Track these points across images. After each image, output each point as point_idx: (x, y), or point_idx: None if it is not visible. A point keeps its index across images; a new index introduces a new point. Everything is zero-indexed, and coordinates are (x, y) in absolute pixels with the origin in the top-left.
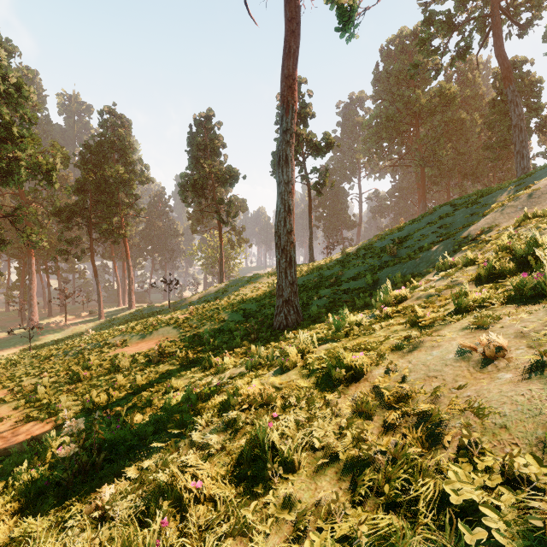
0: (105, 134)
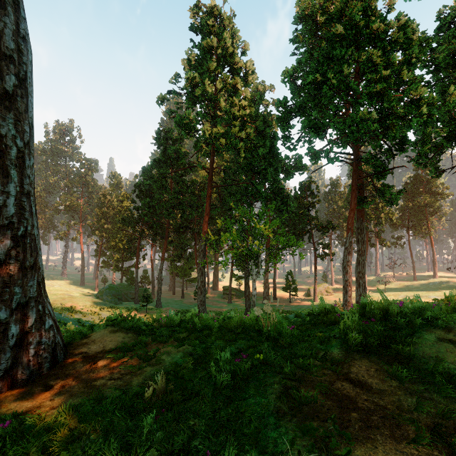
0: (417, 174)
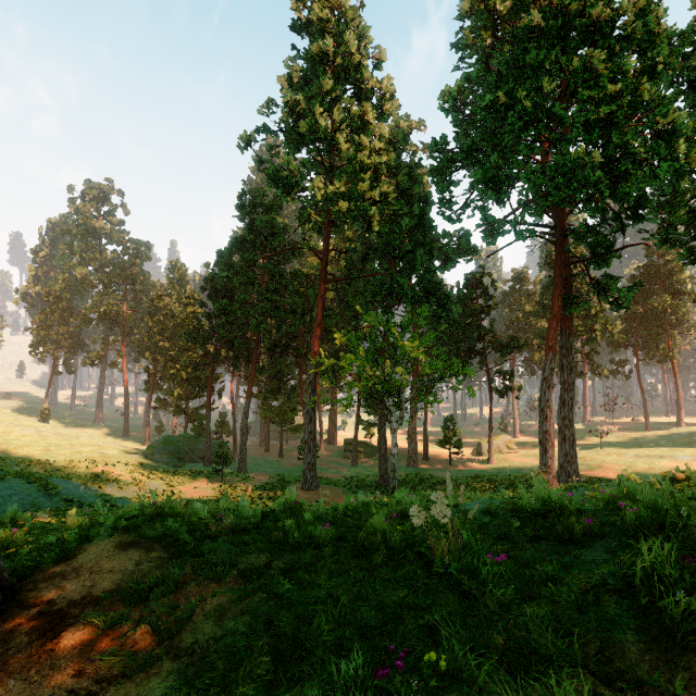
0: (650, 262)
